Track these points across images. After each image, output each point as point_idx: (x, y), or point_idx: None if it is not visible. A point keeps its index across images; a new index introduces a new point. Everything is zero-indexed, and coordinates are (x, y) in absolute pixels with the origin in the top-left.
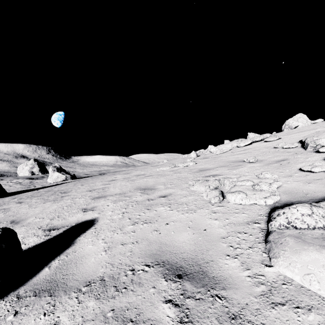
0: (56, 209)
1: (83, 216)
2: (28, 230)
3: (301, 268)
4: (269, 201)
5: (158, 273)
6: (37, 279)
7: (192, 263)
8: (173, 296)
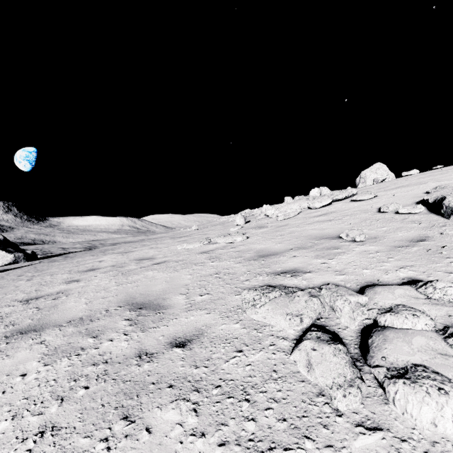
0: None
1: None
2: None
3: None
4: None
5: None
6: None
7: None
8: None
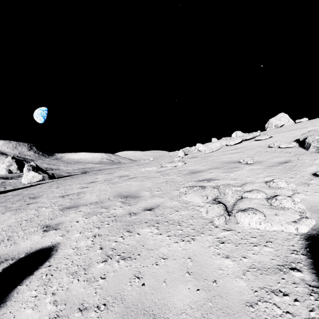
0: (11, 226)
1: (40, 240)
2: None
3: None
4: (303, 229)
5: None
6: None
7: None
8: None
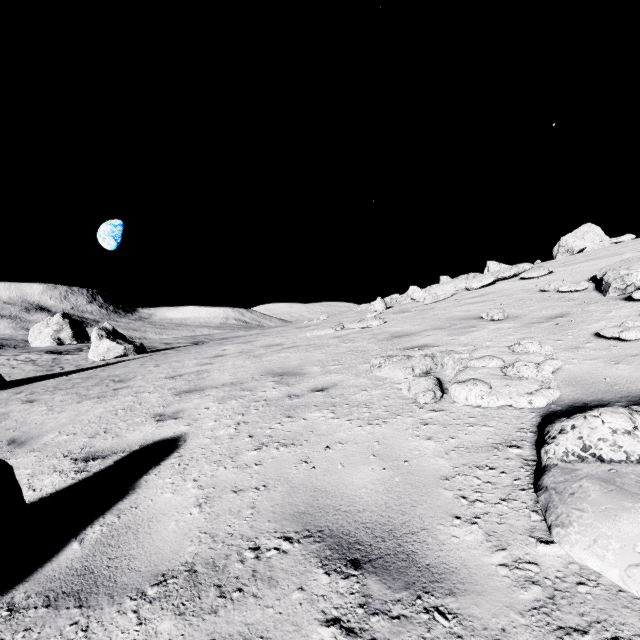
0: (101, 416)
1: (155, 430)
2: (42, 460)
3: (621, 552)
4: (539, 401)
5: (309, 557)
6: (55, 567)
7: (382, 534)
8: (342, 609)
